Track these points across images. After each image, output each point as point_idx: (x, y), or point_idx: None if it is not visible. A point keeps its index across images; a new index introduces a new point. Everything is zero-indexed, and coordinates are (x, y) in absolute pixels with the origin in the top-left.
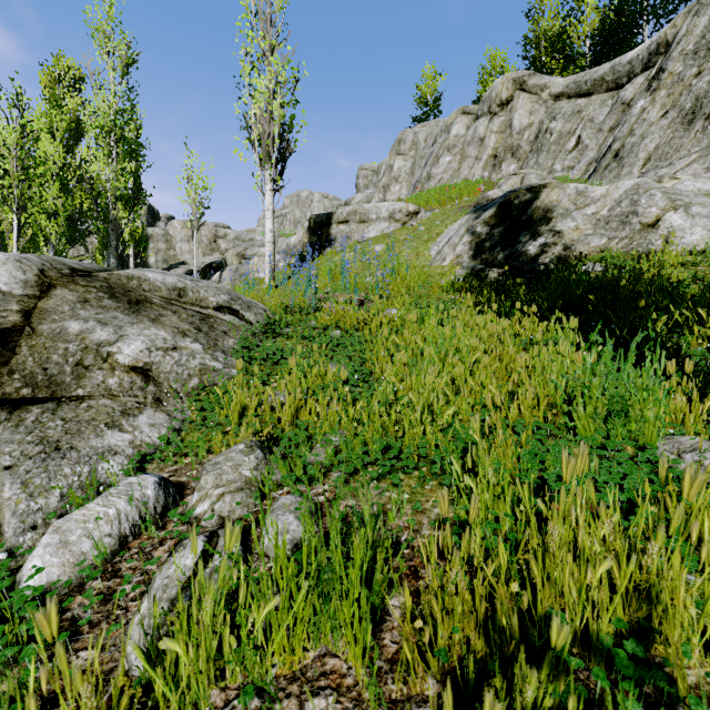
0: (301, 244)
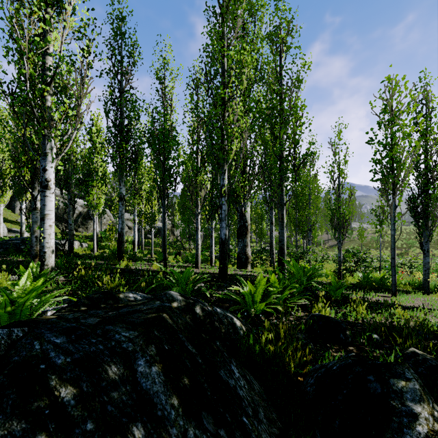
0: None
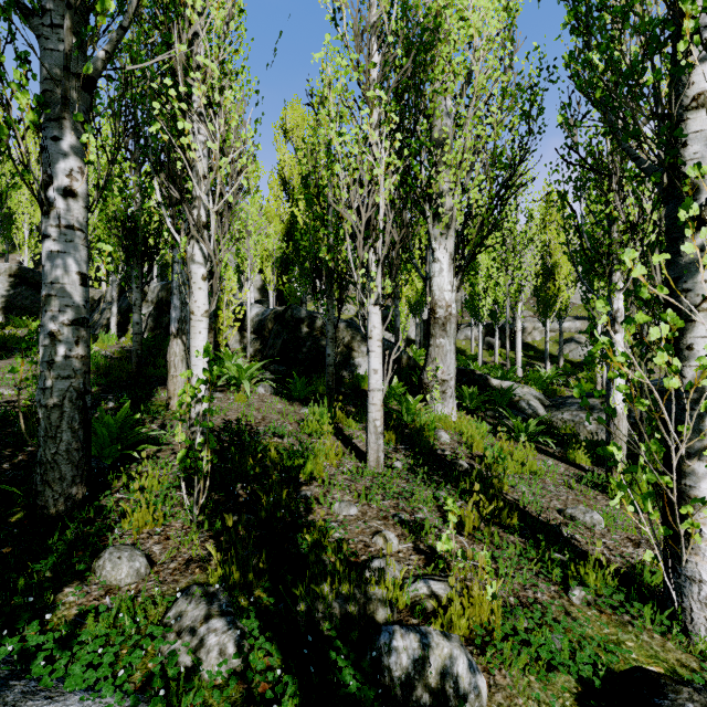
0: (577, 329)
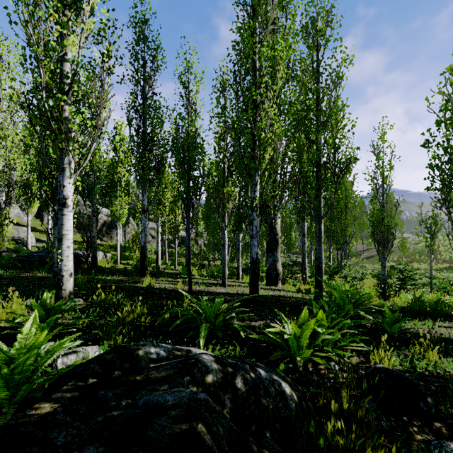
0: None
